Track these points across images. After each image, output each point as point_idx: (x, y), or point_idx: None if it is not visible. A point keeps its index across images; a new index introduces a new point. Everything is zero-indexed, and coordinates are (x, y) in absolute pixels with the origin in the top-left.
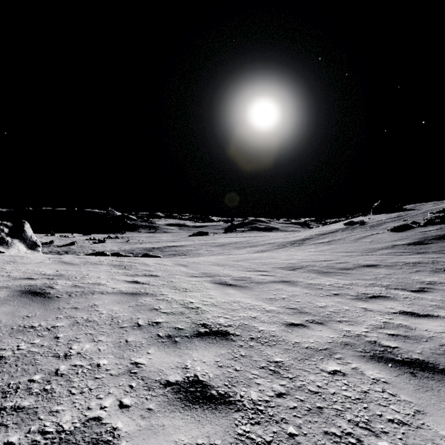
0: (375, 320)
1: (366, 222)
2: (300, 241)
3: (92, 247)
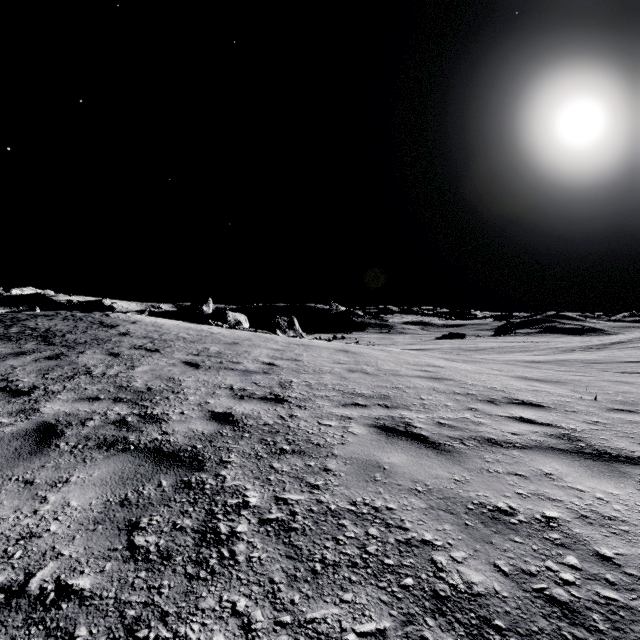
0: (543, 374)
1: None
2: (603, 345)
3: None
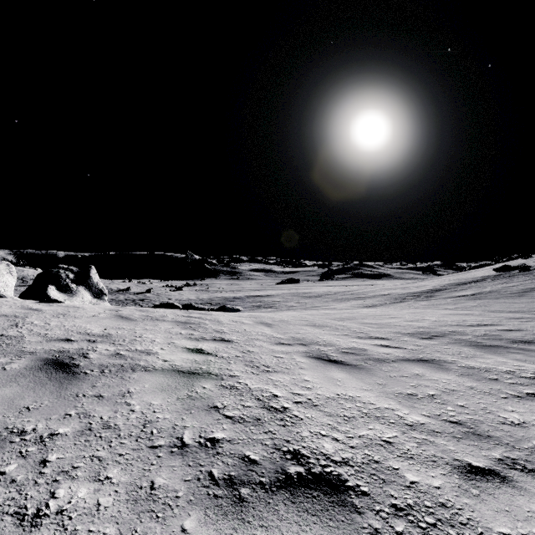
0: None
1: (530, 266)
2: (428, 293)
3: (168, 296)
